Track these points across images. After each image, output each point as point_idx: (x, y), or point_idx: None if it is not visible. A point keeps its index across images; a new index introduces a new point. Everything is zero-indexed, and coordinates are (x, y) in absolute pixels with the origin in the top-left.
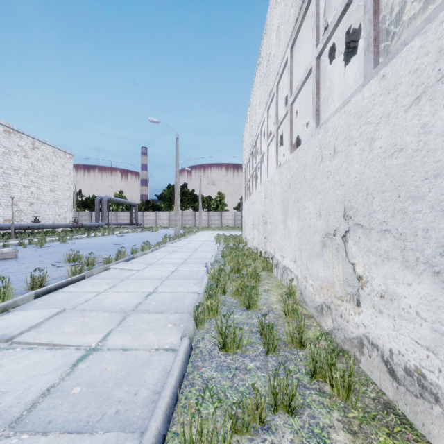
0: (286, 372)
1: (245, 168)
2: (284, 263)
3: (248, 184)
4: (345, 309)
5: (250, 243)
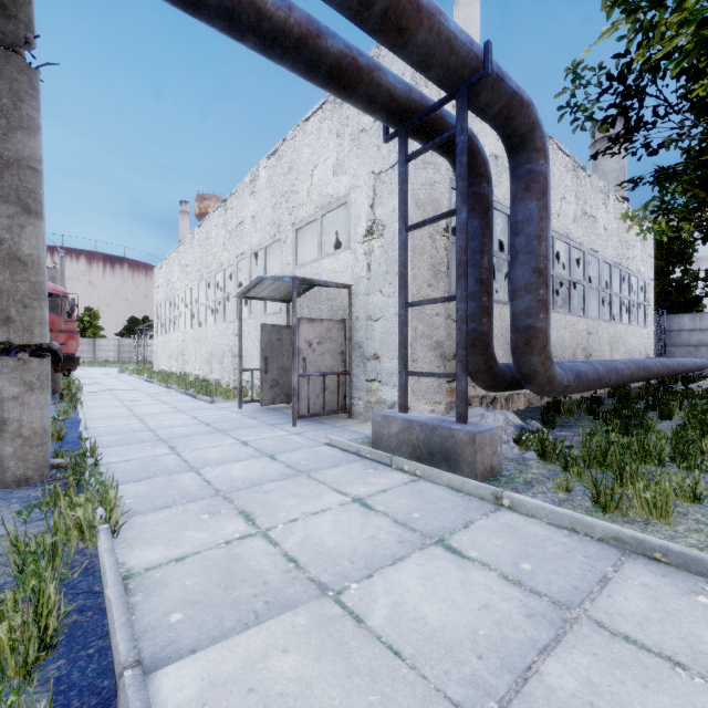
0: (196, 381)
1: (158, 305)
2: (195, 373)
3: (162, 322)
4: (211, 376)
5: (167, 372)
